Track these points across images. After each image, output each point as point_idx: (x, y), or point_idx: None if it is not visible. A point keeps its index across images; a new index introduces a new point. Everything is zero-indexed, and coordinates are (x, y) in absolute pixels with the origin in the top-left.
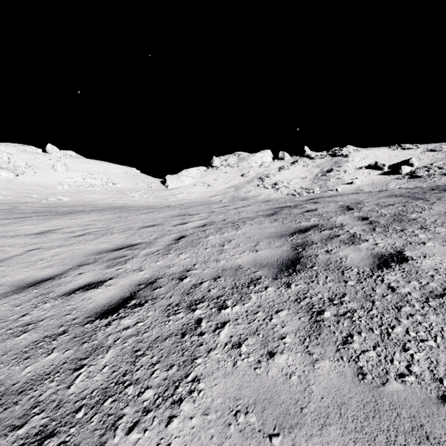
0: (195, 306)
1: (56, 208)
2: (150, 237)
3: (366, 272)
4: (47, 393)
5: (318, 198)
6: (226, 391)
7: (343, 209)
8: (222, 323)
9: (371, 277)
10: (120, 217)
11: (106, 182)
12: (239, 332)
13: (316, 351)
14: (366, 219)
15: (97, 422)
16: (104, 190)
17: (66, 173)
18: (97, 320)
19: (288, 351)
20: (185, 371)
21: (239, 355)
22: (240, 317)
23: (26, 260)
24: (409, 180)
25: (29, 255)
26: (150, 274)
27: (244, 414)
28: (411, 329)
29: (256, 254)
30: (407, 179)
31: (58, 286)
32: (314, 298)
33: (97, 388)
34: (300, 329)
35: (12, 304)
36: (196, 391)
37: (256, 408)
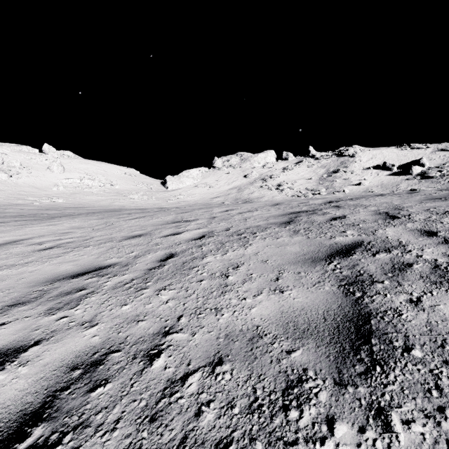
0: None
1: (45, 211)
2: (130, 254)
3: None
4: None
5: (336, 201)
6: None
7: (384, 217)
8: None
9: None
10: (106, 223)
11: (104, 183)
12: None
13: None
14: (435, 235)
15: None
16: (101, 191)
17: (62, 173)
18: None
19: None
20: None
21: None
22: None
23: None
24: (421, 181)
25: None
26: (103, 336)
27: None
28: None
29: (281, 298)
30: (418, 180)
31: None
32: None
33: None
34: None
35: None
36: None
37: None
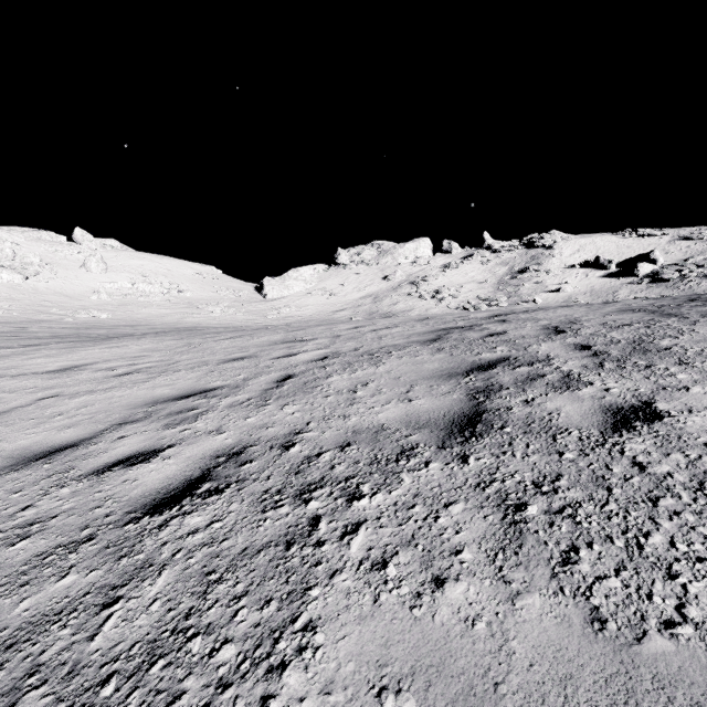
0: (309, 495)
1: (88, 330)
2: (237, 377)
3: (594, 438)
4: (55, 648)
5: (506, 314)
6: (361, 650)
7: (549, 332)
8: (354, 525)
9: (602, 445)
10: (190, 345)
11: (168, 288)
12: (383, 540)
13: (516, 577)
14: (588, 349)
15: (138, 705)
16: (164, 302)
17: (105, 274)
18: (145, 518)
19: (467, 576)
20: (292, 610)
21: (384, 583)
22: (384, 514)
23: (36, 415)
24: (650, 286)
25: (41, 406)
26: (236, 438)
27: (395, 693)
28: (679, 538)
29: (408, 405)
30: (647, 284)
31: (85, 458)
32: (509, 482)
33: (140, 640)
34: (487, 537)
35: (8, 488)
36: (311, 649)
37: (414, 683)
